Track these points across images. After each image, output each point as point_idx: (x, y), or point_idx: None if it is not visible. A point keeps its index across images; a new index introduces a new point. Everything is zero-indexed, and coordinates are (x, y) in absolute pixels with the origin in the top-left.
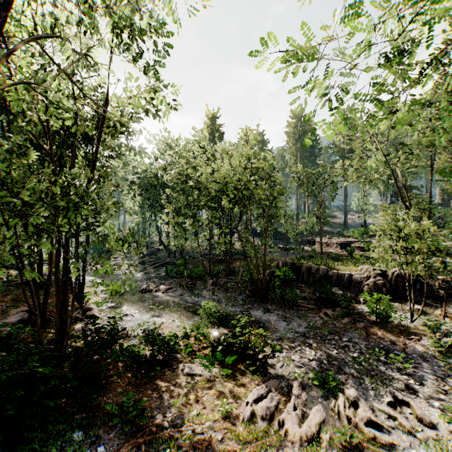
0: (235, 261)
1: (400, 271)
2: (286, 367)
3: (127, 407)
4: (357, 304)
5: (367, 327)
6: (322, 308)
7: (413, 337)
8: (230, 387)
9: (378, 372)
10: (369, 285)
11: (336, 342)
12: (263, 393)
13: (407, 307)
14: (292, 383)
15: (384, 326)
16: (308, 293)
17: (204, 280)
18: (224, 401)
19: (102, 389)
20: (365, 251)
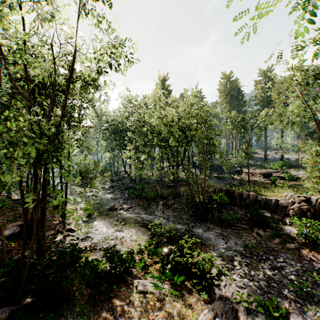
0: (180, 187)
1: None
2: (228, 287)
3: None
4: (283, 225)
5: (297, 248)
6: (254, 229)
7: None
8: (178, 307)
9: (319, 298)
10: (294, 209)
11: (272, 263)
12: (210, 318)
13: None
14: (237, 307)
15: (313, 248)
16: (241, 214)
17: (156, 201)
18: None
19: (57, 316)
20: (284, 179)
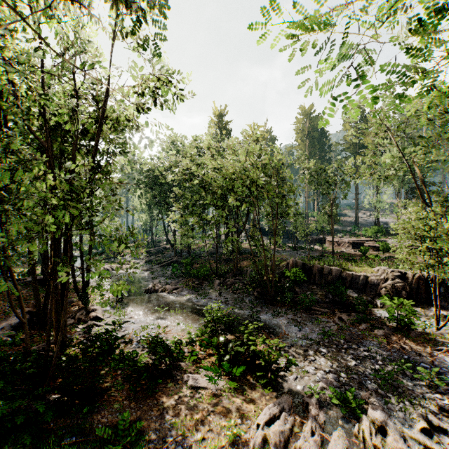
0: (243, 261)
1: (422, 273)
2: (300, 380)
3: (122, 429)
4: (373, 308)
5: (387, 334)
6: (336, 313)
7: (441, 348)
8: (238, 403)
9: (405, 389)
10: (386, 288)
11: (354, 352)
12: (275, 413)
13: (431, 313)
14: (308, 401)
15: (406, 334)
16: (321, 295)
17: (211, 280)
18: (232, 423)
19: (94, 408)
20: (379, 250)
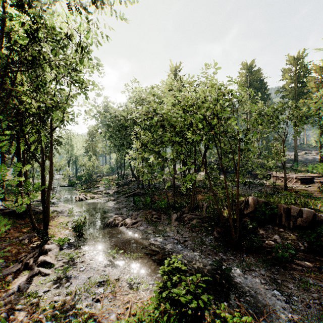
0: (197, 194)
1: None
2: None
3: None
4: None
5: None
6: None
7: None
8: None
9: None
10: None
11: None
12: None
13: None
14: None
15: None
16: (292, 241)
17: (168, 214)
18: None
19: None
20: None
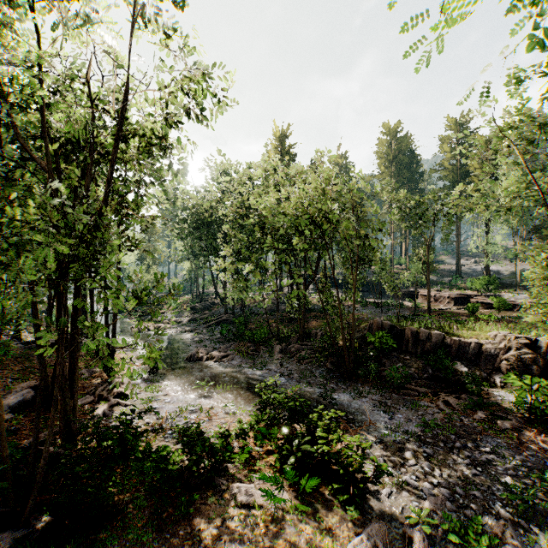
0: (311, 320)
1: None
2: (396, 497)
3: None
4: (490, 387)
5: (516, 428)
6: (439, 394)
7: None
8: (308, 533)
9: None
10: (508, 361)
11: (471, 454)
12: None
13: None
14: (411, 533)
15: (544, 428)
16: (417, 369)
17: (270, 346)
18: None
19: None
20: (491, 308)
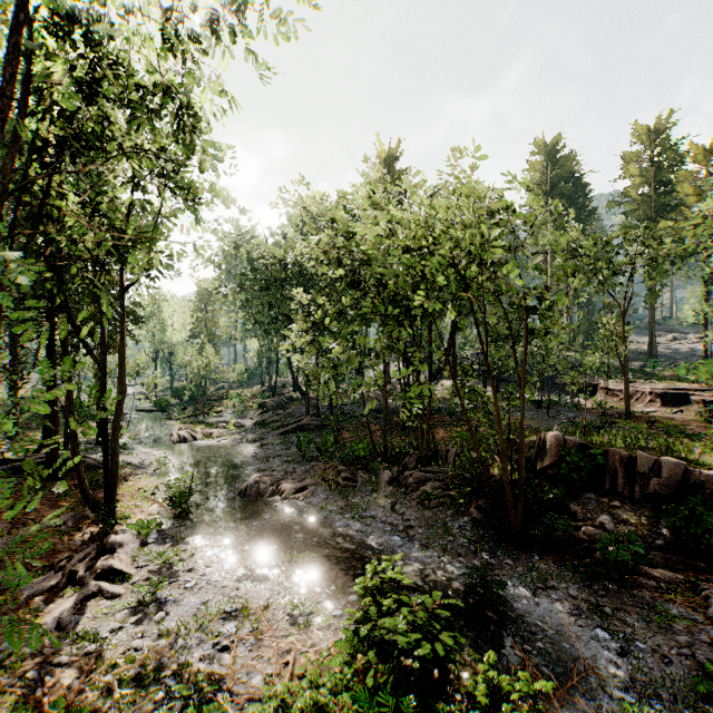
0: (435, 428)
1: None
2: None
3: None
4: None
5: None
6: (703, 588)
7: None
8: None
9: None
10: None
11: None
12: None
13: None
14: None
15: None
16: (638, 527)
17: (373, 470)
18: None
19: None
20: None
